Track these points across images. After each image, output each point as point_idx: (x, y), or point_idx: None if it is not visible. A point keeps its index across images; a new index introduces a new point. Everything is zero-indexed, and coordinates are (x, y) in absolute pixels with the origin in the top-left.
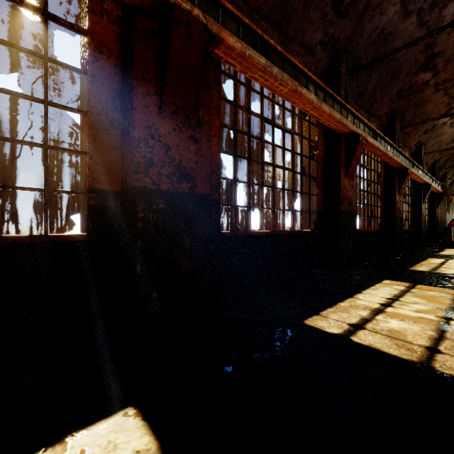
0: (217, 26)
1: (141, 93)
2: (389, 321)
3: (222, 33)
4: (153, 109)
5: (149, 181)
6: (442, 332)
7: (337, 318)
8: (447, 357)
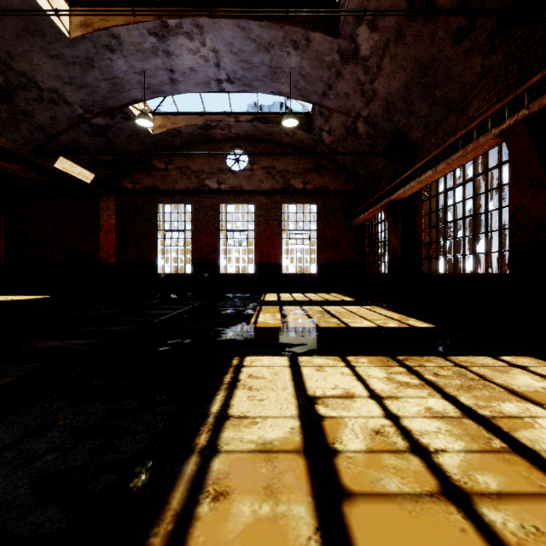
0: (539, 101)
1: (512, 186)
2: (537, 381)
3: (544, 101)
4: (519, 191)
5: (516, 239)
6: (500, 386)
7: (543, 367)
8: (448, 364)
